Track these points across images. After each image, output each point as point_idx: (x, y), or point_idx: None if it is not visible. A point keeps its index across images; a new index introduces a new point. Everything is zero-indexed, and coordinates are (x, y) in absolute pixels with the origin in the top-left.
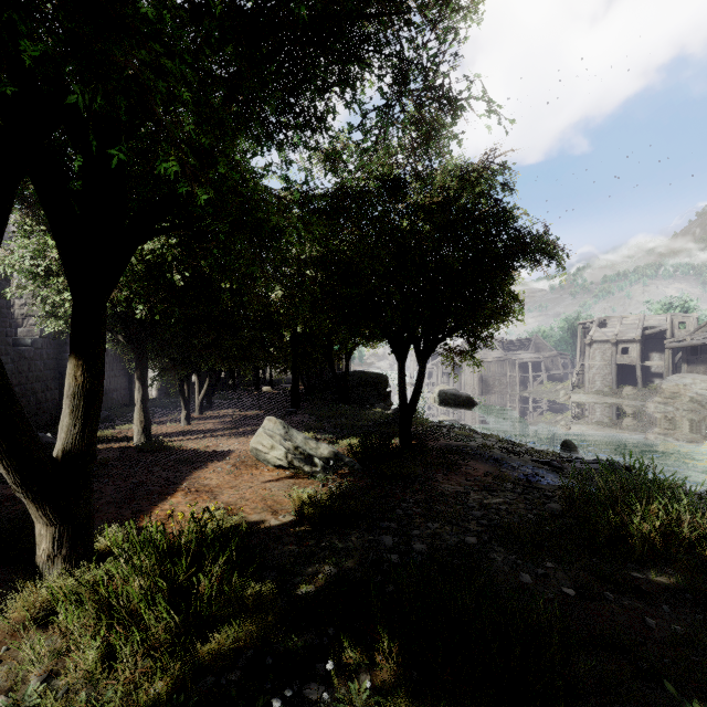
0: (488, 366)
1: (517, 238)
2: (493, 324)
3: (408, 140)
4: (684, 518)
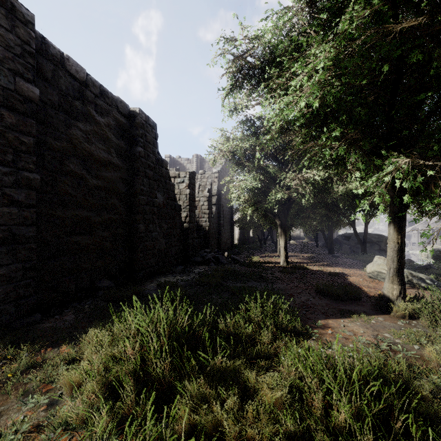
0: None
1: None
2: None
3: None
4: None
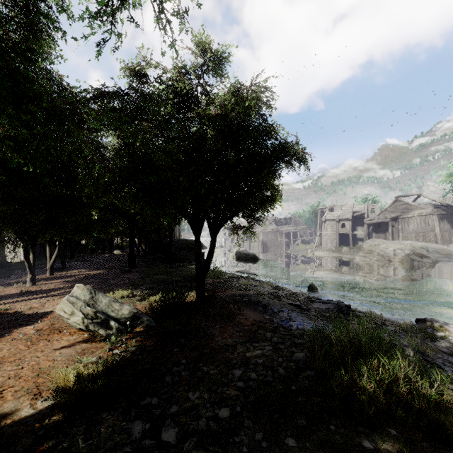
0: (267, 234)
1: (277, 145)
2: (264, 208)
3: (197, 64)
4: (400, 376)
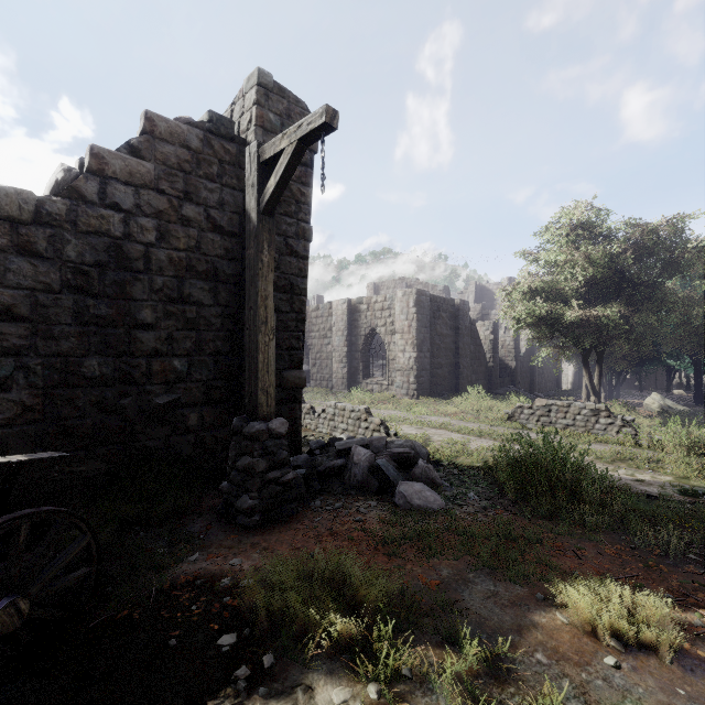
0: None
1: None
2: None
3: None
4: None
